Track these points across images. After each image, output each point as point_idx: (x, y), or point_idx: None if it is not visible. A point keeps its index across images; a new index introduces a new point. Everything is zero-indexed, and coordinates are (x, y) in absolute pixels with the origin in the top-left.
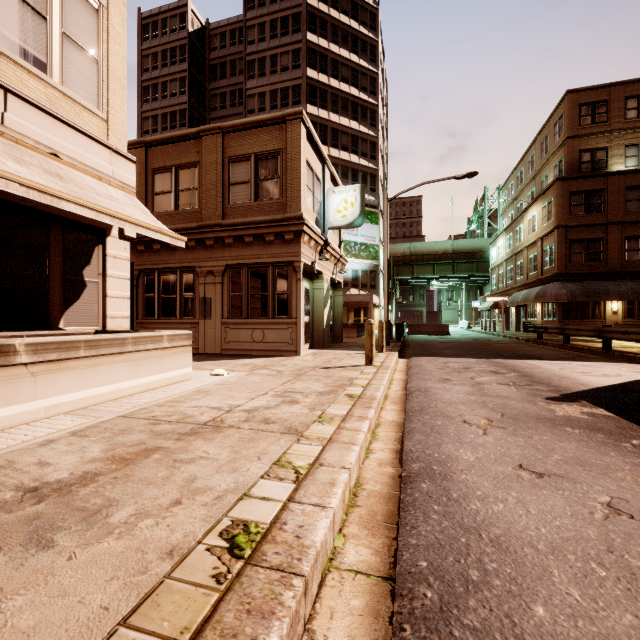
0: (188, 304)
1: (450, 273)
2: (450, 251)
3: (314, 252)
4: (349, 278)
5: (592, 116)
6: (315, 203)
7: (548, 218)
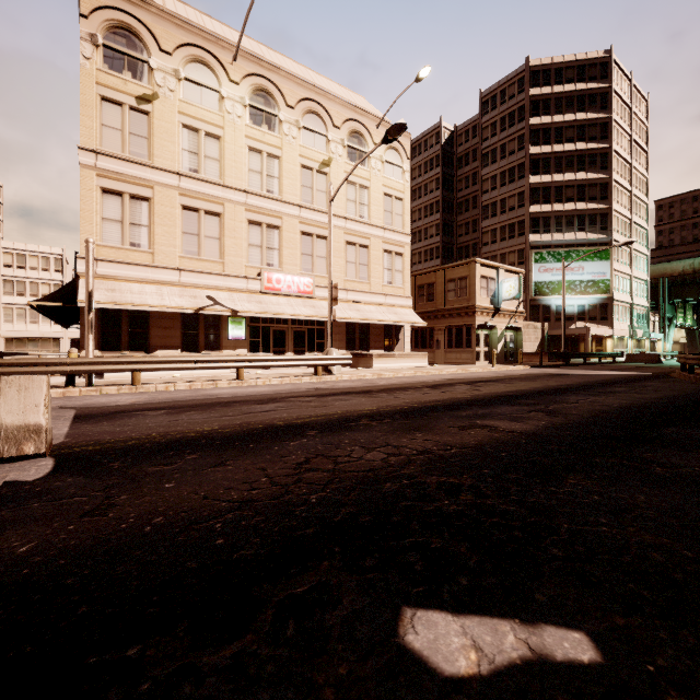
0: (431, 343)
1: None
2: None
3: (487, 317)
4: (574, 313)
5: None
6: (489, 292)
7: None
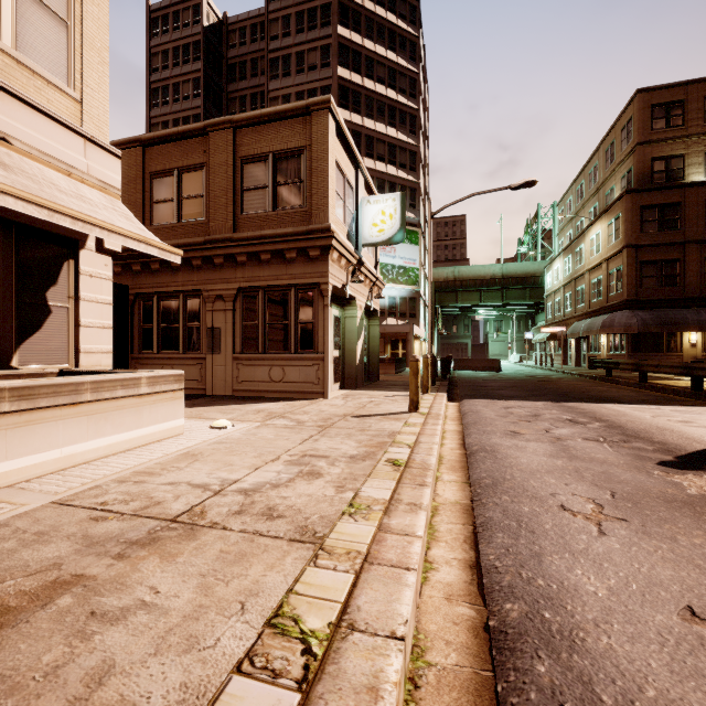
0: (193, 335)
1: (499, 301)
2: (499, 276)
3: (345, 273)
4: (386, 306)
5: (666, 119)
6: (346, 214)
7: (615, 236)
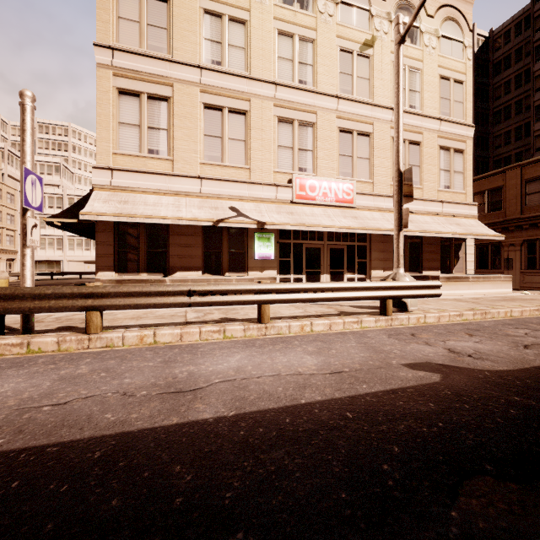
0: (496, 262)
1: None
2: None
3: None
4: None
5: None
6: None
7: None
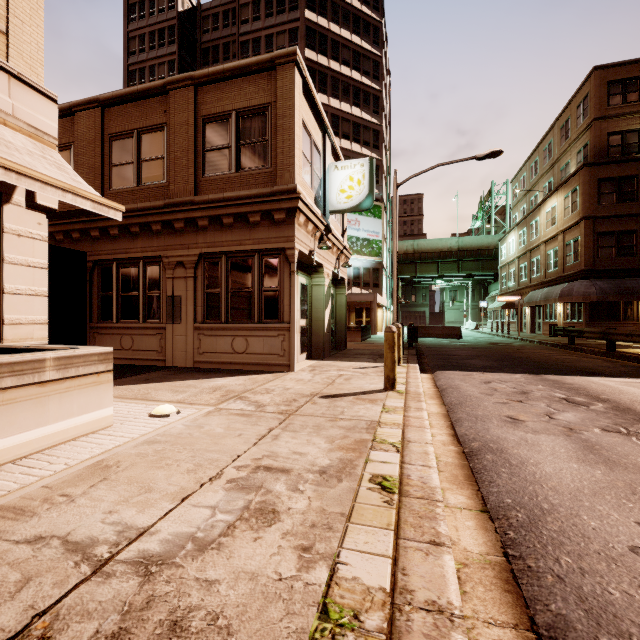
0: (153, 304)
1: (455, 272)
2: (455, 249)
3: (312, 239)
4: (350, 276)
5: (622, 95)
6: (314, 178)
7: (572, 209)
